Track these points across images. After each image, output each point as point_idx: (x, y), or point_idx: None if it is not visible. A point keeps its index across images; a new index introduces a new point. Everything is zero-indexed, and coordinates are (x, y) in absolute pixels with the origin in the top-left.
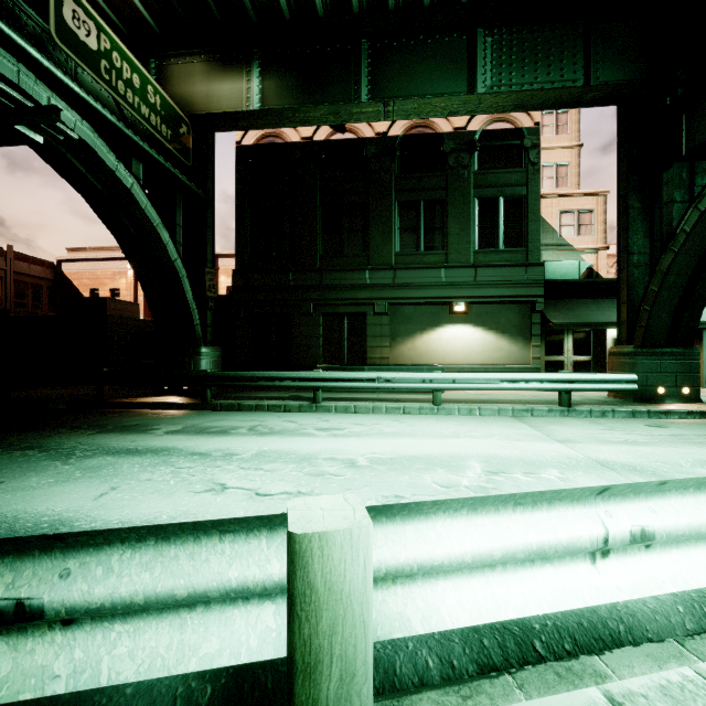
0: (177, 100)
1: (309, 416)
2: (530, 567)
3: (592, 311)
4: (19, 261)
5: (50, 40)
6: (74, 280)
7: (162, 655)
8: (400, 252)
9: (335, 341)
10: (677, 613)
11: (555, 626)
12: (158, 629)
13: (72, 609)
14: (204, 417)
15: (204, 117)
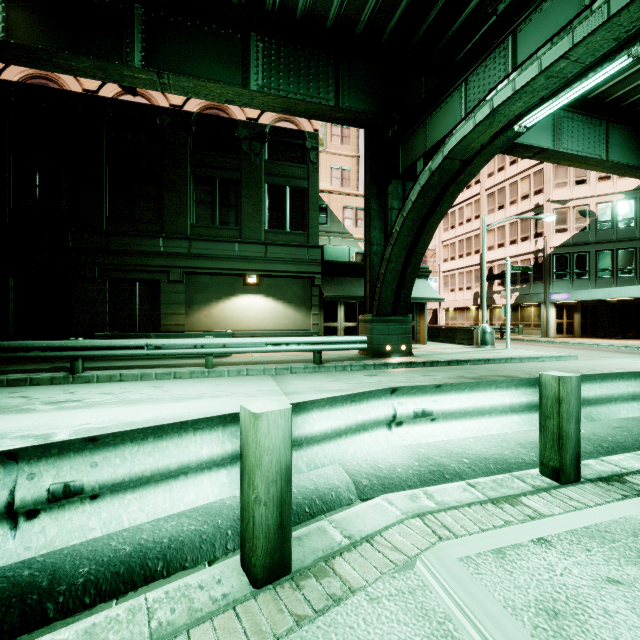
0: None
1: (54, 389)
2: None
3: (355, 287)
4: None
5: None
6: None
7: None
8: (196, 223)
9: (126, 308)
10: (225, 537)
11: (85, 581)
12: None
13: None
14: None
15: None
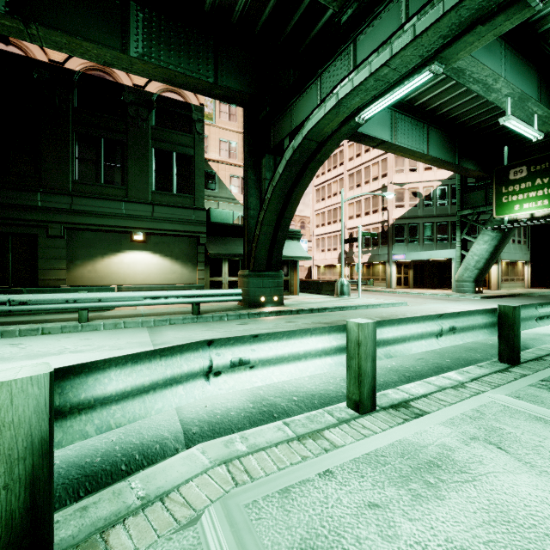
0: None
1: None
2: None
3: (238, 246)
4: None
5: None
6: None
7: None
8: (79, 180)
9: None
10: None
11: None
12: None
13: None
14: None
15: None
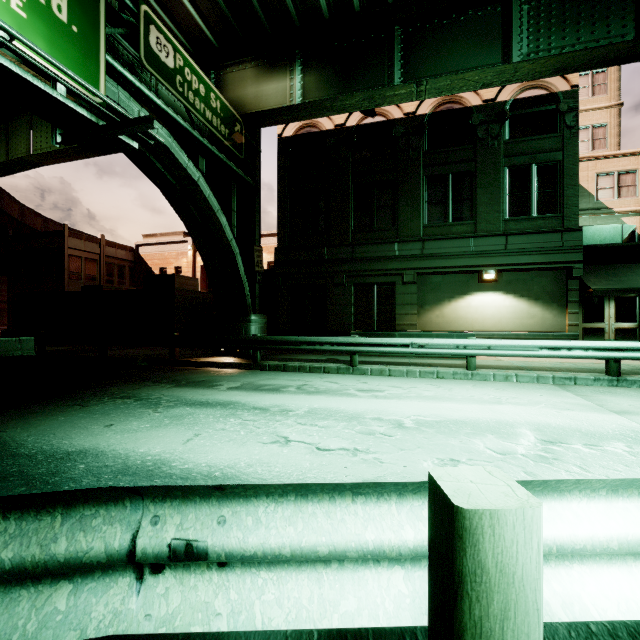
0: (231, 103)
1: (348, 378)
2: None
3: (639, 276)
4: (109, 247)
5: (138, 65)
6: (148, 261)
7: (306, 607)
8: (429, 224)
9: (366, 309)
10: None
11: None
12: (298, 580)
13: (230, 554)
14: (257, 376)
15: (254, 115)
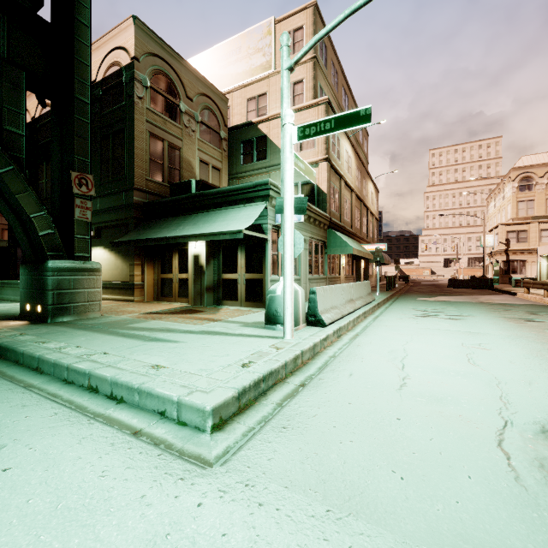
0: None
1: None
2: None
3: (158, 229)
4: None
5: None
6: None
7: None
8: None
9: None
10: None
11: None
12: None
13: None
14: None
15: None
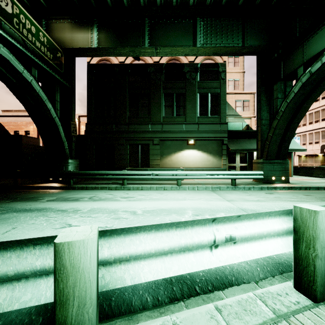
0: (56, 40)
1: (119, 191)
2: (183, 254)
3: (247, 144)
4: None
5: None
6: (5, 126)
7: (1, 303)
8: (165, 116)
9: (135, 157)
10: (257, 271)
11: (205, 279)
12: (0, 291)
13: None
14: (68, 193)
15: (69, 49)
